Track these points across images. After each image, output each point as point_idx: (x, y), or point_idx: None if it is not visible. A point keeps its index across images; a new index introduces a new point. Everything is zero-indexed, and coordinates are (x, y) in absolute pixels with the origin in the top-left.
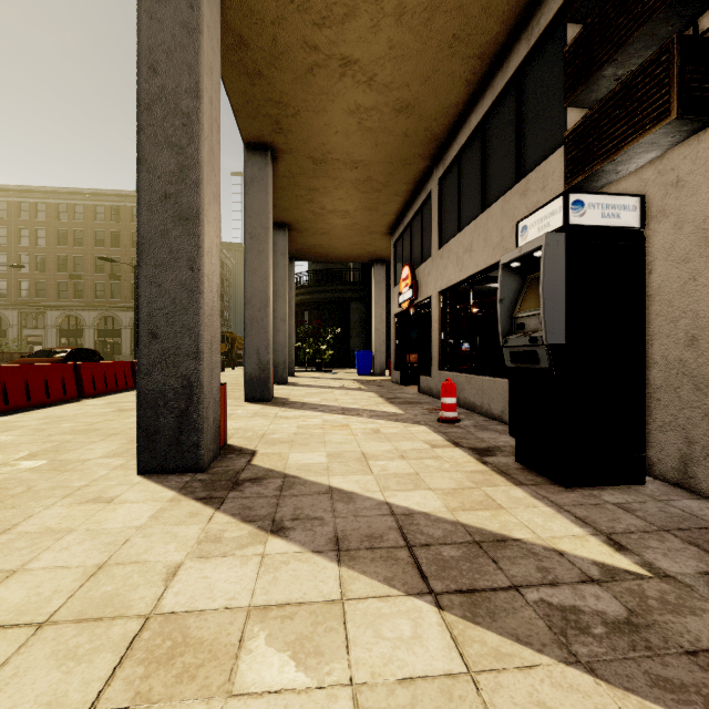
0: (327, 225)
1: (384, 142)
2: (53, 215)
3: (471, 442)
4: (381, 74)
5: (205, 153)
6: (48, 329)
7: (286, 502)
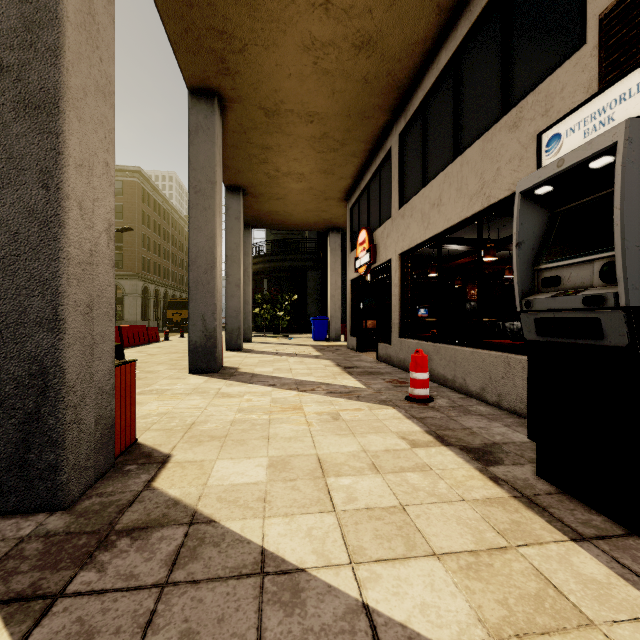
0: (282, 189)
1: (342, 89)
2: None
3: (459, 436)
4: None
5: (71, 7)
6: None
7: (171, 609)
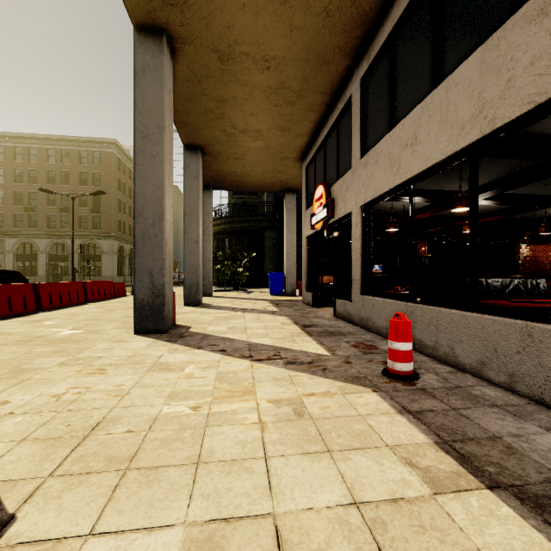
0: (240, 148)
1: (301, 25)
2: (10, 156)
3: (494, 457)
4: None
5: None
6: (6, 254)
7: None
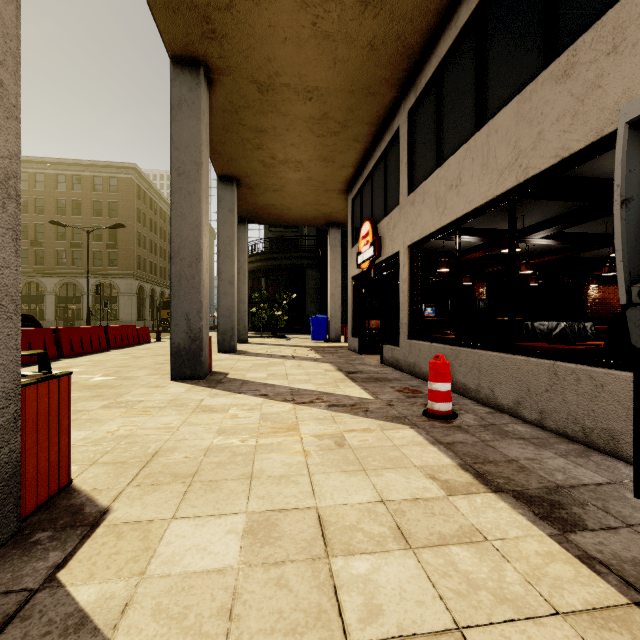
0: (279, 180)
1: (345, 58)
2: None
3: (506, 473)
4: None
5: None
6: None
7: None
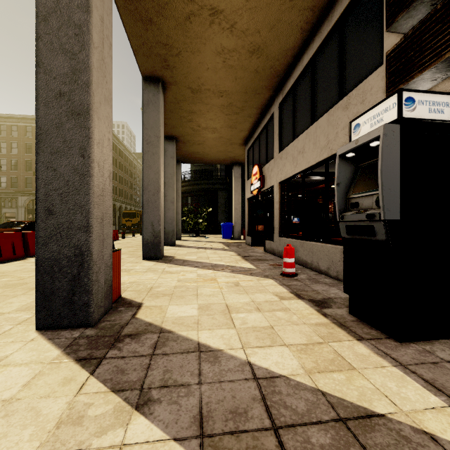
0: (202, 138)
1: (241, 77)
2: (22, 133)
3: (309, 294)
4: (240, 22)
5: (95, 60)
6: (19, 208)
7: (157, 363)
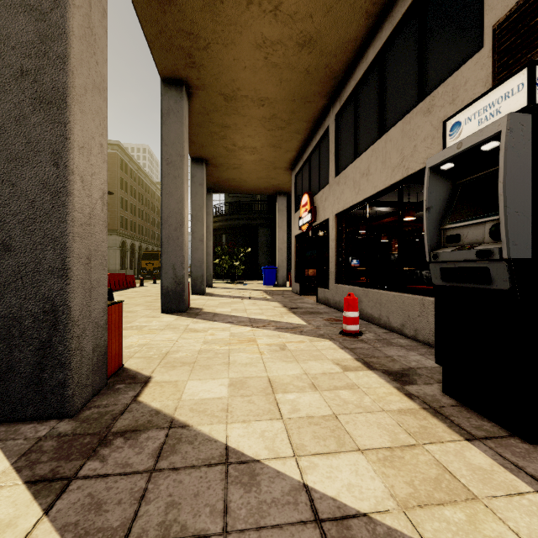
0: (238, 160)
1: (288, 79)
2: None
3: (382, 362)
4: (286, 3)
5: (76, 24)
6: None
7: (158, 487)
